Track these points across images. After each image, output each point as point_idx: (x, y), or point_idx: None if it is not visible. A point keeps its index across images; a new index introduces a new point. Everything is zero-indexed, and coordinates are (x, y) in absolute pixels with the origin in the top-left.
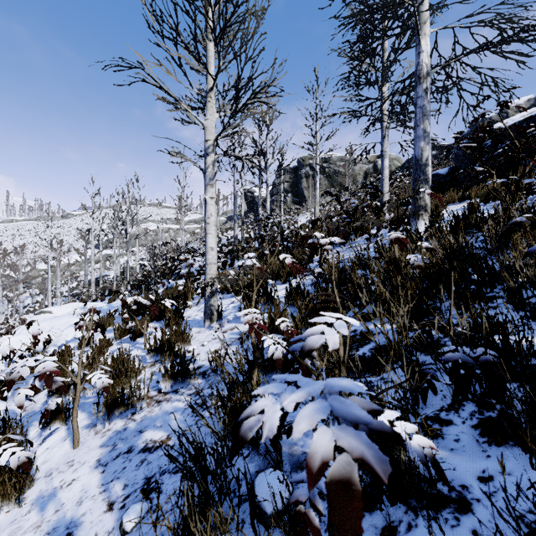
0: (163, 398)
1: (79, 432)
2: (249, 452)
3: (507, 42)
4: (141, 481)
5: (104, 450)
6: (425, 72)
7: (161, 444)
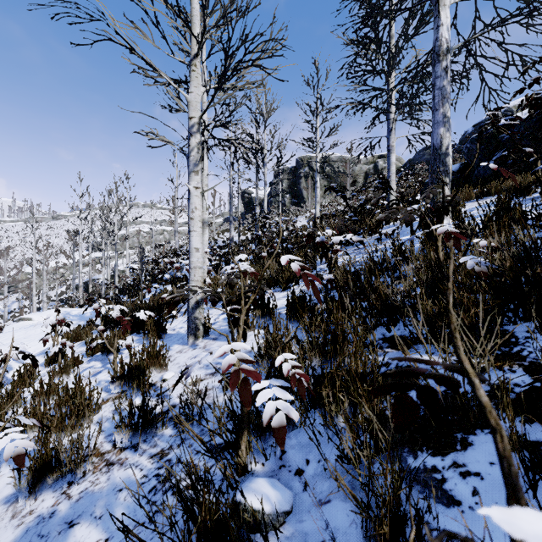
0: (117, 457)
1: None
2: None
3: None
4: None
5: None
6: (444, 48)
7: None
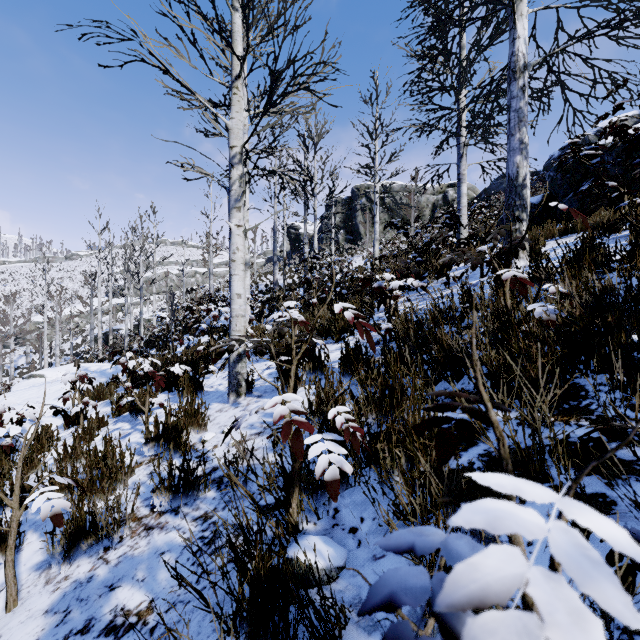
0: (156, 522)
1: (16, 584)
2: None
3: (636, 18)
4: None
5: (49, 620)
6: (521, 64)
7: (136, 620)
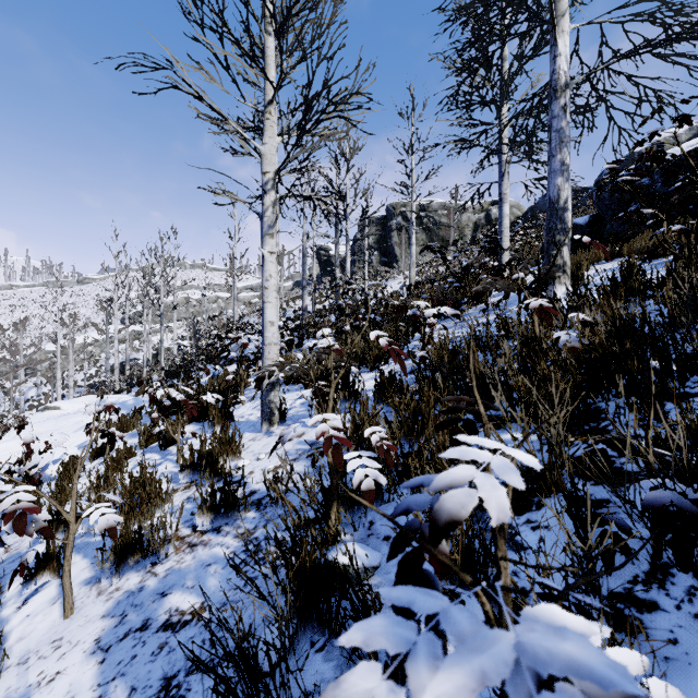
0: (199, 540)
1: (72, 594)
2: (324, 641)
3: (678, 38)
4: (156, 682)
5: (107, 623)
6: (563, 83)
7: (191, 617)
